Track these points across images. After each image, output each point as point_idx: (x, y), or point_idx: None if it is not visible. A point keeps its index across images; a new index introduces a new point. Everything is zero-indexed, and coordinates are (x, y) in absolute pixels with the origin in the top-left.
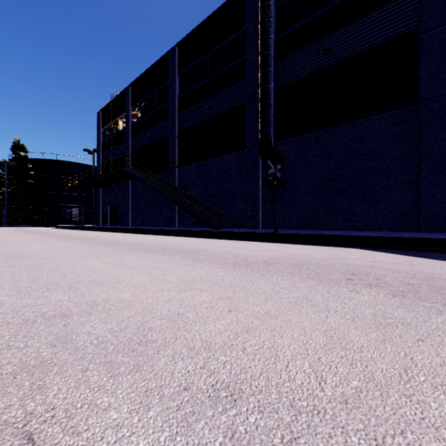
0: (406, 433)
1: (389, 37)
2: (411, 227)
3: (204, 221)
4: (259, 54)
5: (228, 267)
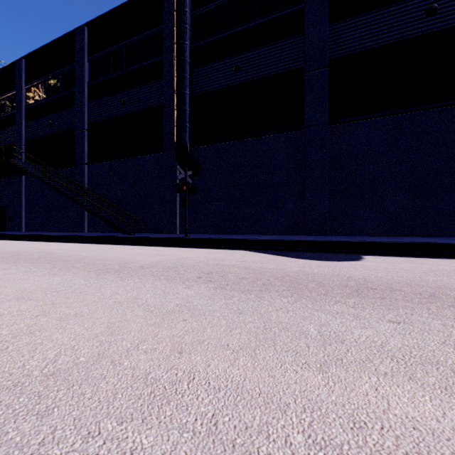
0: (75, 386)
1: (285, 69)
2: (300, 231)
3: (115, 225)
4: (175, 58)
5: (93, 274)
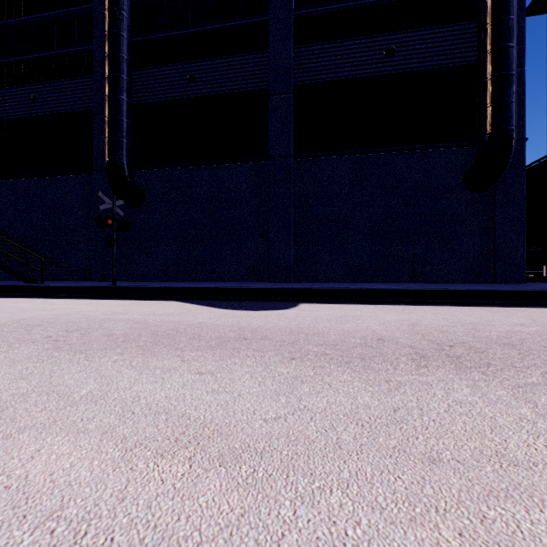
0: None
1: (248, 88)
2: (264, 278)
3: (12, 270)
4: (106, 50)
5: None
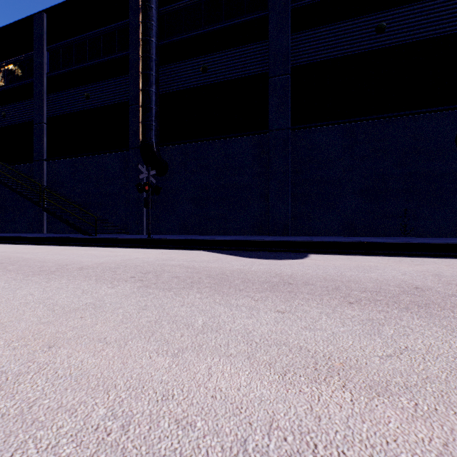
0: None
1: (251, 73)
2: (264, 232)
3: (75, 226)
4: (140, 54)
5: (21, 276)
